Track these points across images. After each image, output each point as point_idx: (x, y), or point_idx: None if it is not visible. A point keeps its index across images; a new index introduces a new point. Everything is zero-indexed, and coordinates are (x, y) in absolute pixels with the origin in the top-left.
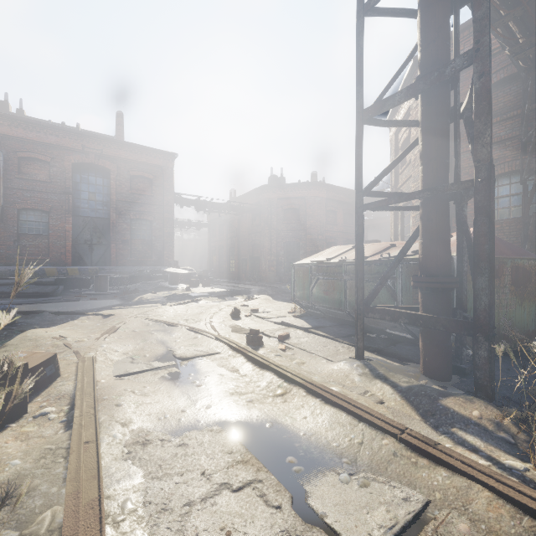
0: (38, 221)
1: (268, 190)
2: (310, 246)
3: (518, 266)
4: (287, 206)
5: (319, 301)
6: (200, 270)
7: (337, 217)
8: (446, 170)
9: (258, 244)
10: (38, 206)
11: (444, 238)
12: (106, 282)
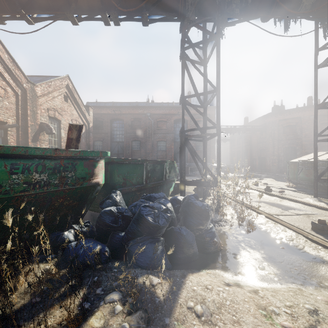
0: (163, 145)
1: (271, 116)
2: (305, 149)
3: None
4: (286, 124)
5: (303, 180)
6: None
7: None
8: None
9: (264, 149)
10: (163, 139)
11: None
12: (188, 170)
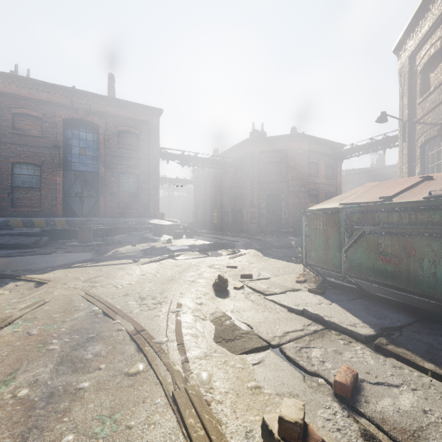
0: (31, 174)
1: (249, 144)
2: (292, 198)
3: None
4: (269, 159)
5: (365, 273)
6: (187, 223)
7: (318, 169)
8: None
9: (239, 197)
10: (30, 160)
11: None
12: (90, 233)
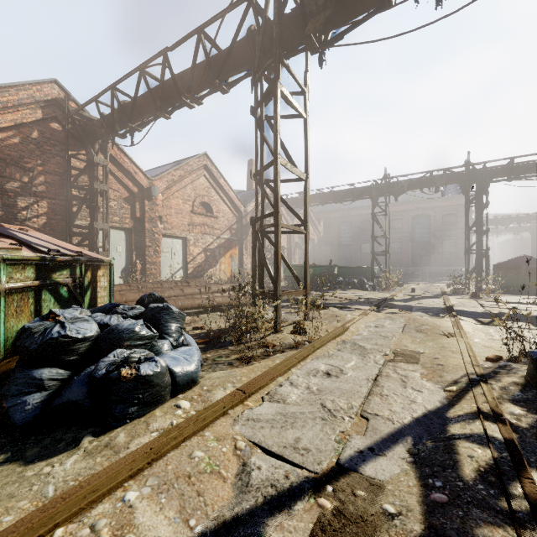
0: (397, 247)
1: None
2: None
3: (531, 267)
4: None
5: None
6: None
7: None
8: (479, 246)
9: None
10: (397, 240)
11: (477, 261)
12: (426, 275)
